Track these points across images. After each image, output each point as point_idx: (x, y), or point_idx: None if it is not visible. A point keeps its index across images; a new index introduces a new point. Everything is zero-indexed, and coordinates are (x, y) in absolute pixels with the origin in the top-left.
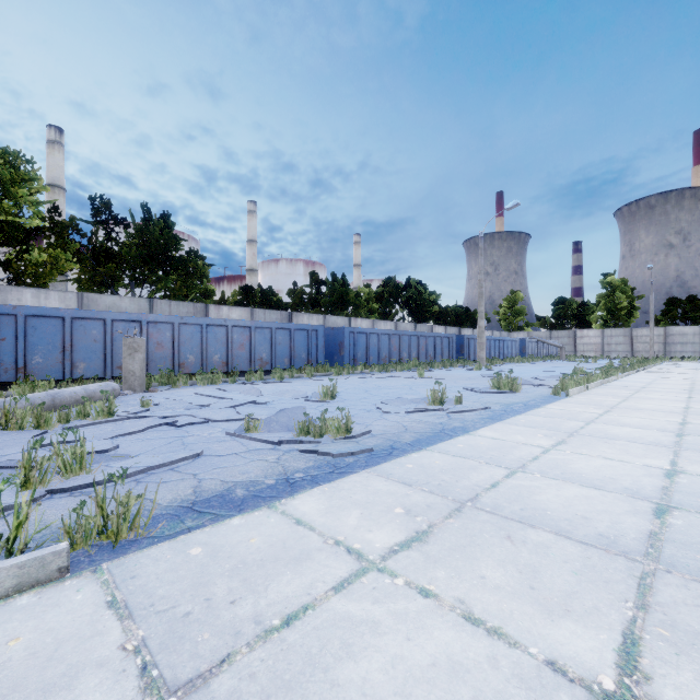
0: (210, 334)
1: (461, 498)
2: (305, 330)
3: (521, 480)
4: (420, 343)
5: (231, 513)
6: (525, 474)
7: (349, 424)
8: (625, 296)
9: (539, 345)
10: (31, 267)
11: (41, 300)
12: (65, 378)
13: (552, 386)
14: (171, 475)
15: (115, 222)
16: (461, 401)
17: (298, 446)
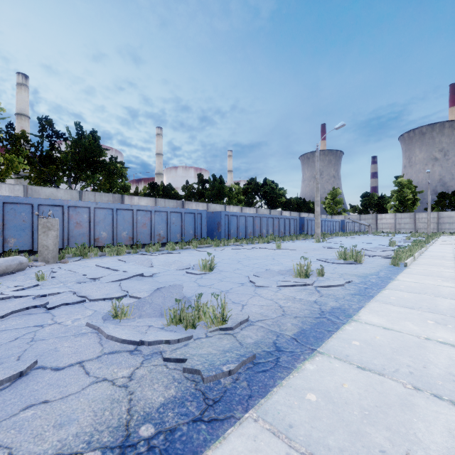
0: (119, 216)
1: None
2: (192, 213)
3: None
4: (275, 223)
5: None
6: None
7: (225, 313)
8: (410, 191)
9: (353, 224)
10: None
11: None
12: None
13: (383, 256)
14: None
15: (57, 136)
16: (322, 274)
17: (163, 346)
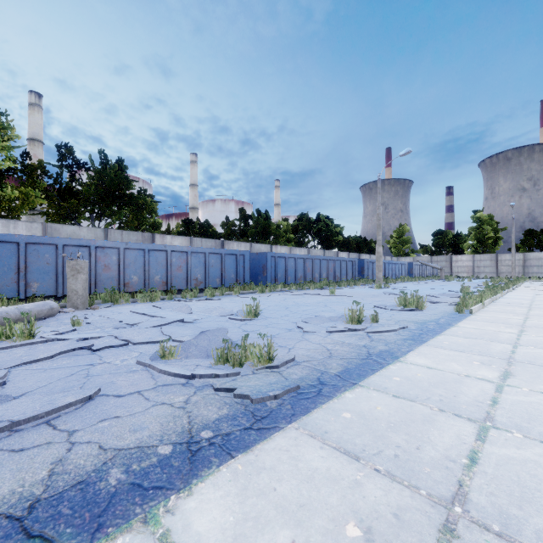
0: (152, 257)
1: (439, 492)
2: (234, 255)
3: (503, 446)
4: (329, 266)
5: (77, 540)
6: (500, 432)
7: (271, 352)
8: (491, 229)
9: (423, 267)
10: (5, 202)
11: (10, 229)
12: (19, 297)
13: (450, 303)
14: (39, 434)
15: (78, 166)
16: (376, 320)
17: (213, 380)
